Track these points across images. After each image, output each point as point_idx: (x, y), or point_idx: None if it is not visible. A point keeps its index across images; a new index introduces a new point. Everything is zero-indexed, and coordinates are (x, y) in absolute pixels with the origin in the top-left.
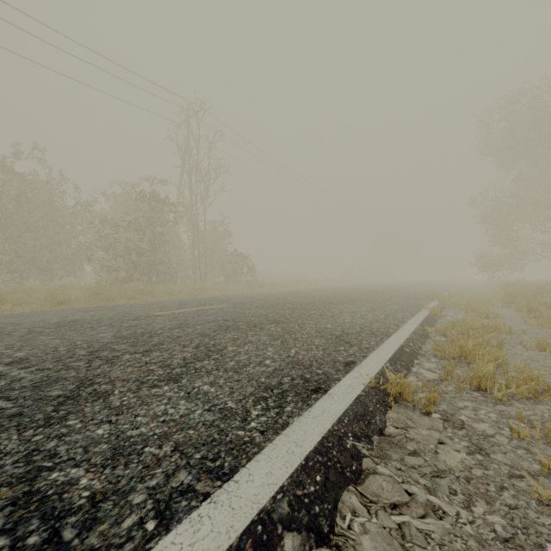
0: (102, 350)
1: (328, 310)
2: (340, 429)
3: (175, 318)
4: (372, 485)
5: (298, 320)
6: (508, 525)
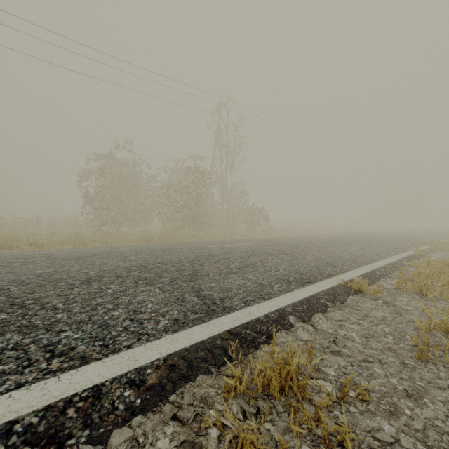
0: (194, 261)
1: (325, 248)
2: (318, 295)
3: (222, 249)
4: (330, 314)
5: (301, 253)
6: (392, 331)
